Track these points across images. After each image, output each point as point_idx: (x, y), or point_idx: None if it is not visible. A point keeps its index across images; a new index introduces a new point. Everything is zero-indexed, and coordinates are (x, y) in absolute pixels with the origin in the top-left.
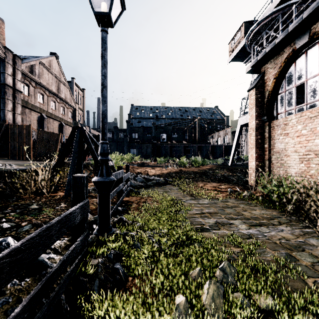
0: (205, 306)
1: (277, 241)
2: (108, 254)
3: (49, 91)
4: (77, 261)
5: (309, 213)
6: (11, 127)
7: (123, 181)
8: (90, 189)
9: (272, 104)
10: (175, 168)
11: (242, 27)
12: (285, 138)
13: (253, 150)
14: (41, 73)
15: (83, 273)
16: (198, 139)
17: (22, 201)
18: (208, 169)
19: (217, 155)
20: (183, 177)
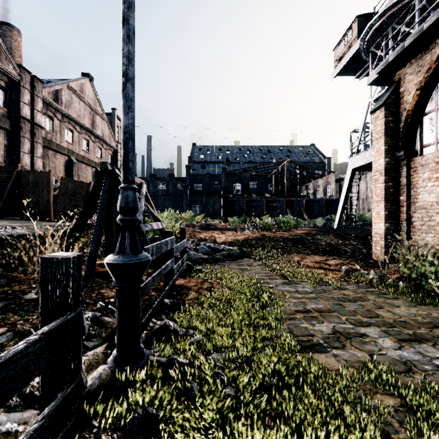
0: None
1: None
2: (127, 424)
3: (80, 126)
4: None
5: None
6: (25, 174)
7: (174, 255)
8: None
9: (414, 132)
10: (255, 233)
11: (355, 24)
12: (437, 185)
13: (380, 205)
14: (70, 101)
15: None
16: (287, 191)
17: (17, 285)
18: (305, 234)
19: (315, 213)
20: (267, 246)
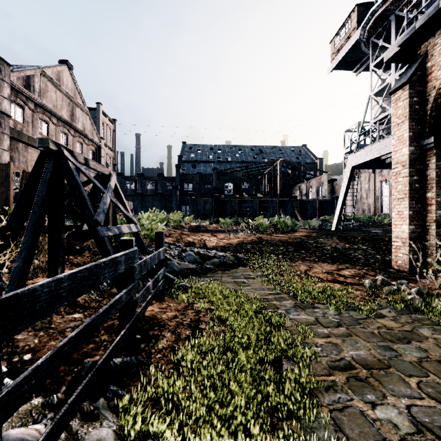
0: None
1: None
2: None
3: (57, 118)
4: None
5: None
6: None
7: (135, 277)
8: None
9: None
10: (250, 235)
11: (354, 13)
12: None
13: (403, 203)
14: (44, 89)
15: None
16: (280, 191)
17: None
18: (305, 236)
19: (308, 214)
20: (265, 251)
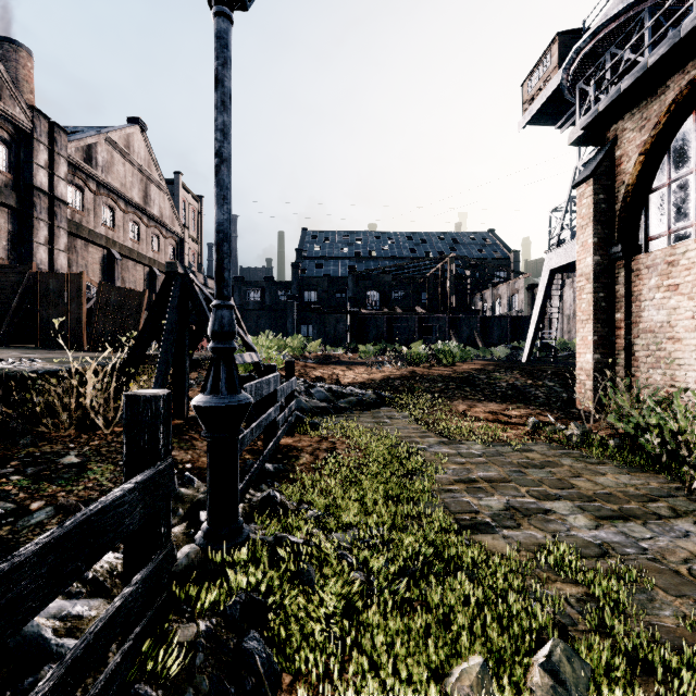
0: None
1: (681, 569)
2: (227, 608)
3: (125, 201)
4: (129, 642)
5: None
6: (43, 278)
7: (278, 400)
8: None
9: (636, 217)
10: (400, 368)
11: (555, 46)
12: (669, 298)
13: (587, 326)
14: (109, 162)
15: (152, 670)
16: (451, 304)
17: (47, 444)
18: (476, 370)
19: (494, 338)
20: (418, 388)
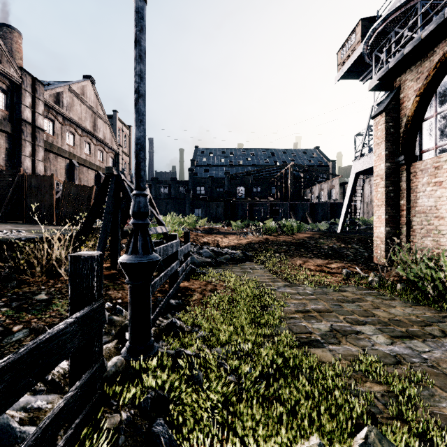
0: None
1: None
2: (142, 402)
3: (81, 129)
4: (71, 431)
5: None
6: (27, 178)
7: (178, 257)
8: None
9: (413, 137)
10: (258, 237)
11: (359, 27)
12: (436, 190)
13: (381, 209)
14: (71, 104)
15: None
16: (291, 195)
17: (27, 287)
18: (308, 237)
19: (319, 217)
20: (270, 249)
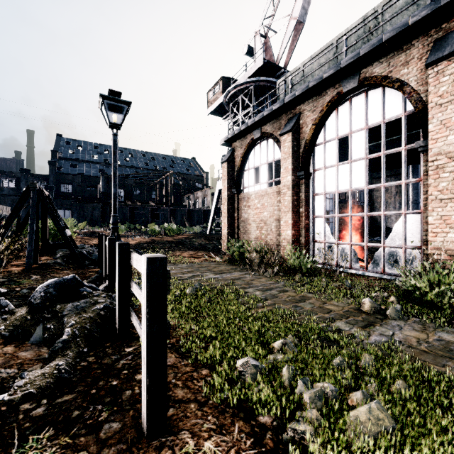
0: (187, 295)
1: (229, 278)
2: None
3: None
4: None
5: (250, 262)
6: None
7: None
8: (51, 262)
9: (240, 179)
10: (146, 238)
11: (221, 82)
12: (248, 210)
13: (226, 218)
14: None
15: None
16: (171, 200)
17: None
18: (185, 238)
19: (195, 221)
20: (157, 247)
